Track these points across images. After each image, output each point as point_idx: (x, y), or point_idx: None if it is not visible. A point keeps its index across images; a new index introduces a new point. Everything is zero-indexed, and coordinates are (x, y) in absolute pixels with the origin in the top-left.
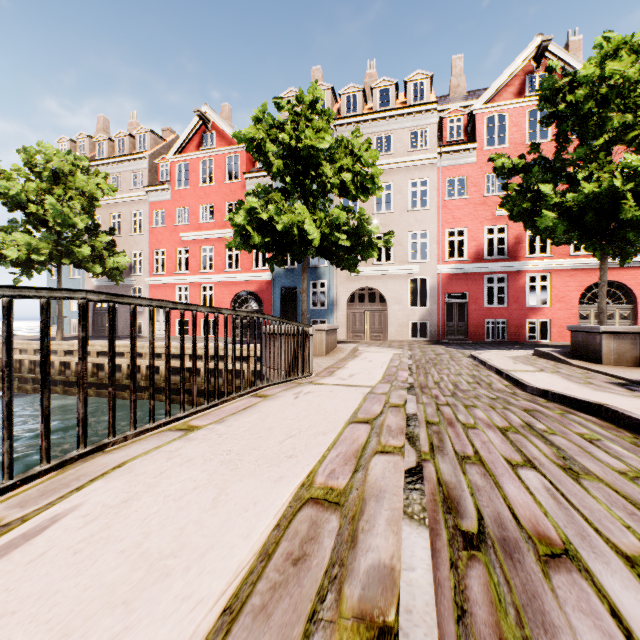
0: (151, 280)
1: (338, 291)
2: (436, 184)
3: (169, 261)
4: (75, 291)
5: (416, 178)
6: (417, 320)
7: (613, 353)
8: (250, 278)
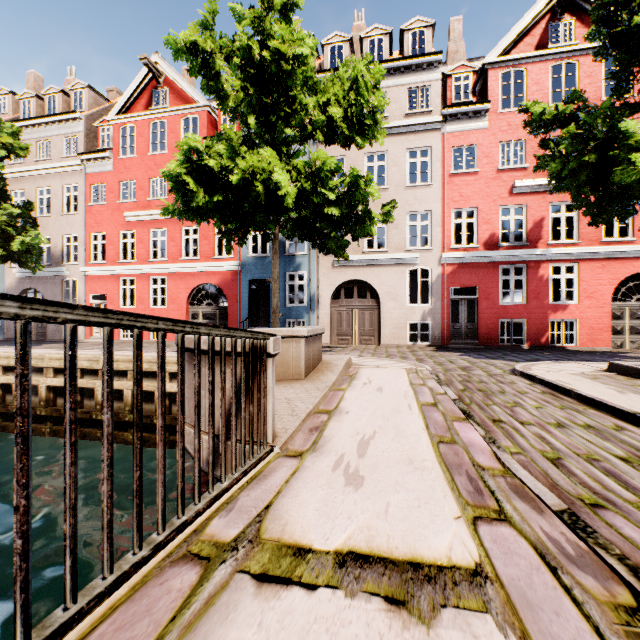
0: (87, 270)
1: (320, 284)
2: (440, 154)
3: (111, 247)
4: None
5: (416, 146)
6: (417, 320)
7: None
8: (211, 268)
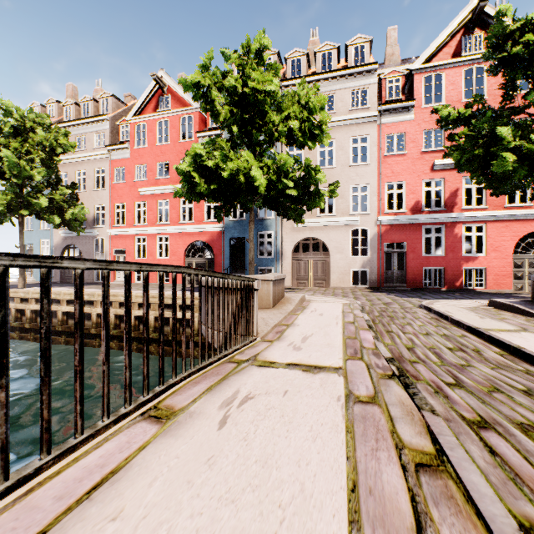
0: (112, 231)
1: (284, 241)
2: (376, 140)
3: (129, 214)
4: None
5: (357, 135)
6: (358, 268)
7: None
8: (202, 229)
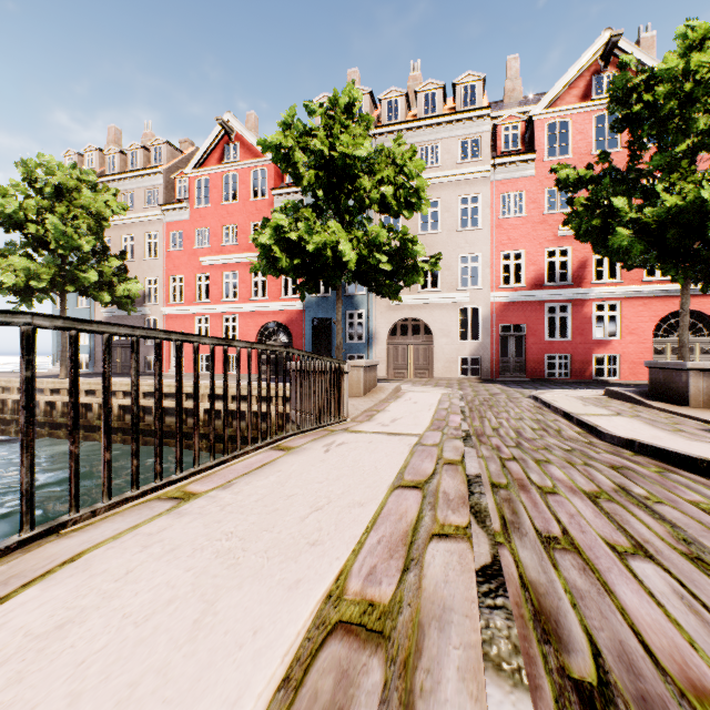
0: (167, 310)
1: (378, 322)
2: (489, 200)
3: (187, 289)
4: (14, 314)
5: (466, 194)
6: (468, 355)
7: (702, 394)
8: (278, 308)
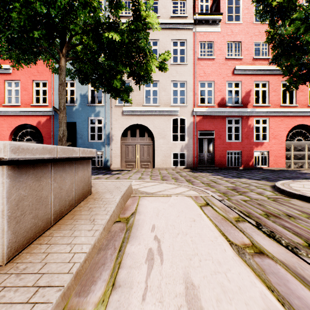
0: None
1: (113, 127)
2: (192, 45)
3: None
4: None
5: (177, 38)
6: (178, 151)
7: None
8: (30, 112)
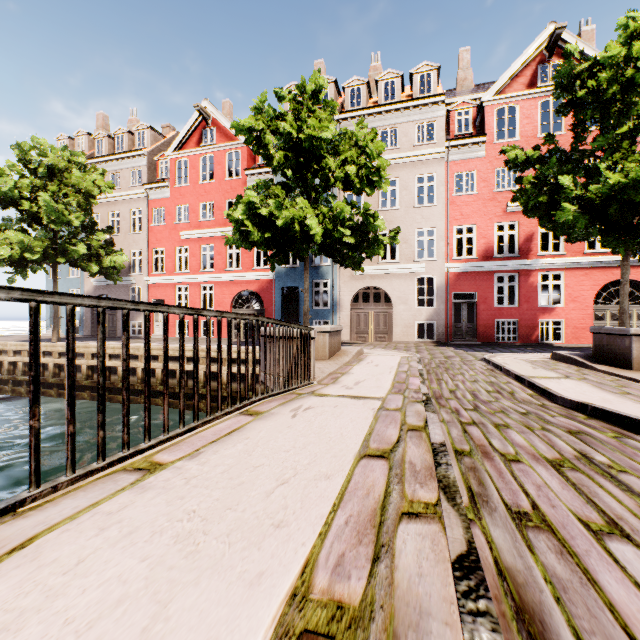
0: (150, 280)
1: (342, 291)
2: (443, 179)
3: (169, 260)
4: None
5: (423, 173)
6: (424, 321)
7: None
8: (251, 277)
